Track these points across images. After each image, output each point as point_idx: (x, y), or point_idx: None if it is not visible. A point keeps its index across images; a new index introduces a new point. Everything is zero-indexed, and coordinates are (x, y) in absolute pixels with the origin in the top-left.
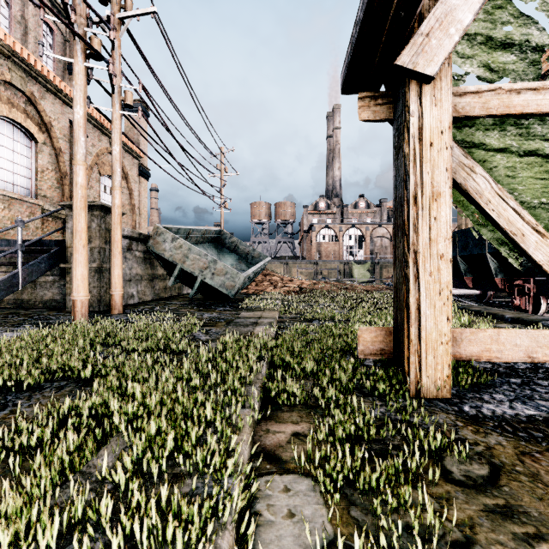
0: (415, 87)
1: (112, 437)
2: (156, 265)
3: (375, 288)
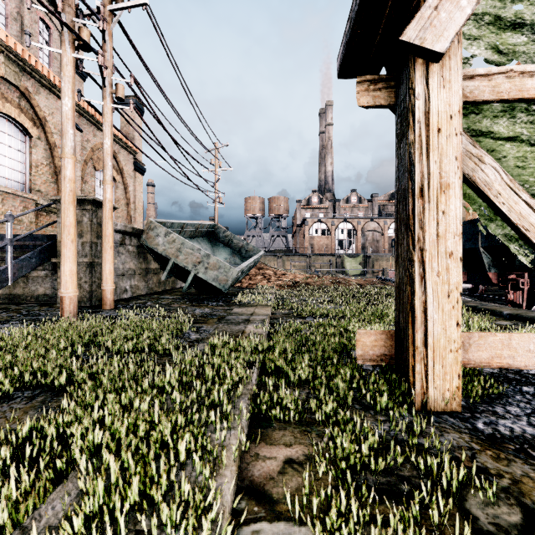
0: (421, 66)
1: (72, 472)
2: (150, 259)
3: (367, 282)
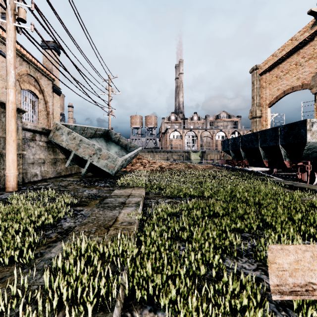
0: None
1: None
2: (58, 152)
3: (208, 167)
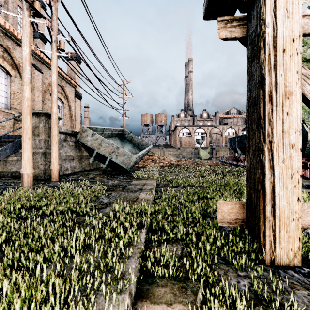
0: (270, 2)
1: None
2: (83, 150)
3: (214, 164)
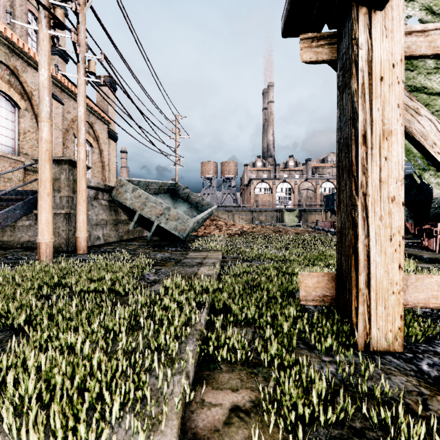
0: (364, 17)
1: None
2: (120, 212)
3: (303, 231)
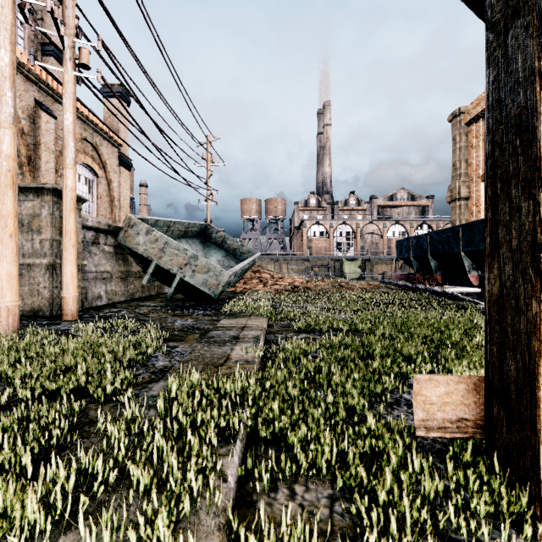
0: None
1: None
2: (131, 261)
3: (372, 286)
